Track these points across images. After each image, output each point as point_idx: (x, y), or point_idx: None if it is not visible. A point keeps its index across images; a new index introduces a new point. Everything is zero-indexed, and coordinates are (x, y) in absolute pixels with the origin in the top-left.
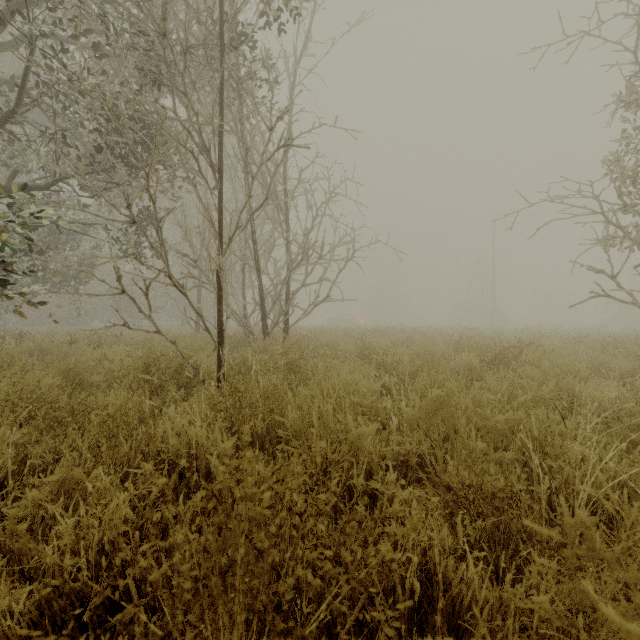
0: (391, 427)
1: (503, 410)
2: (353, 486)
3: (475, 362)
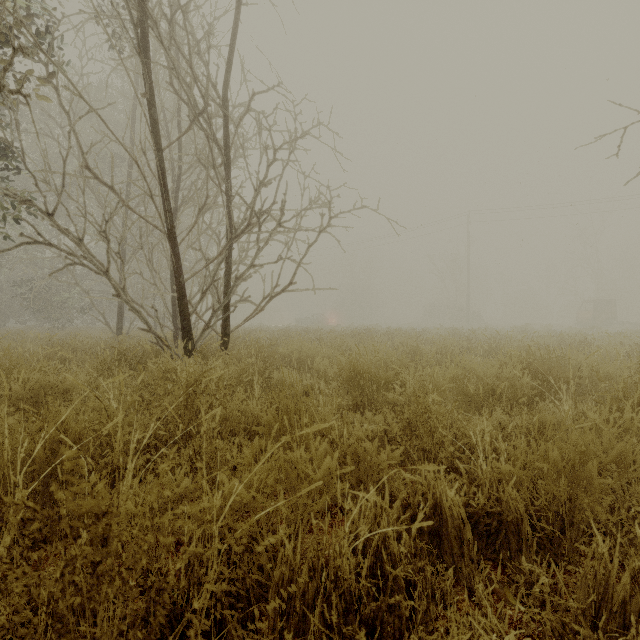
0: None
1: None
2: None
3: None
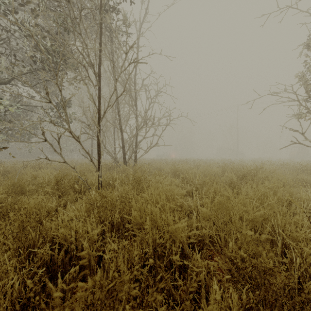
0: (193, 217)
1: (258, 208)
2: (172, 258)
3: (234, 178)
